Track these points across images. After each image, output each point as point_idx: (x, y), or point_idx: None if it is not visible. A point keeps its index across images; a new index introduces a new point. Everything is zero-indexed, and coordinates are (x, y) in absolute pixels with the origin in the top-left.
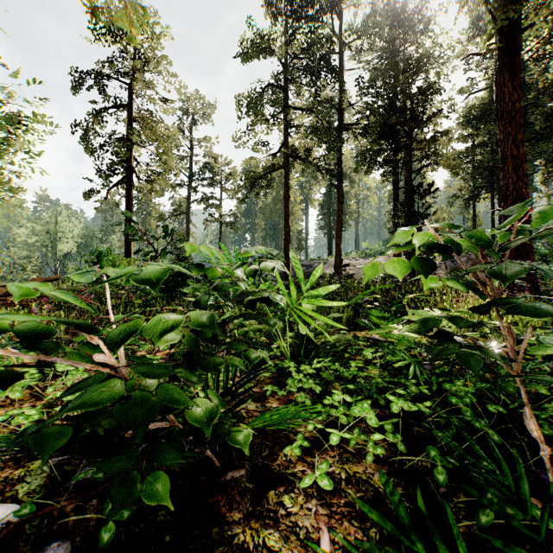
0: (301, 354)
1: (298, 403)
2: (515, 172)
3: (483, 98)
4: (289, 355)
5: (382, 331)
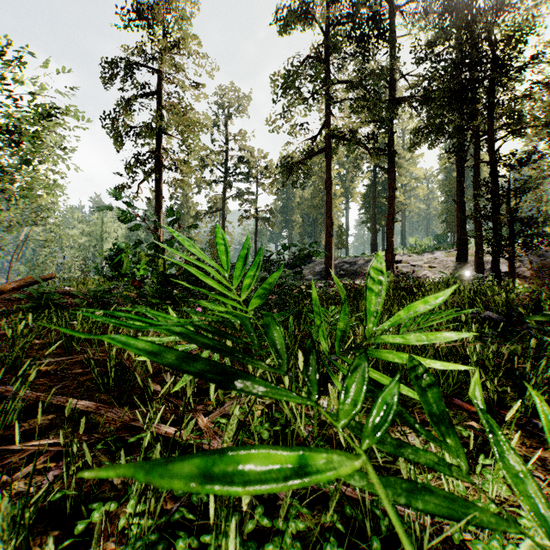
0: None
1: None
2: None
3: None
4: None
5: None
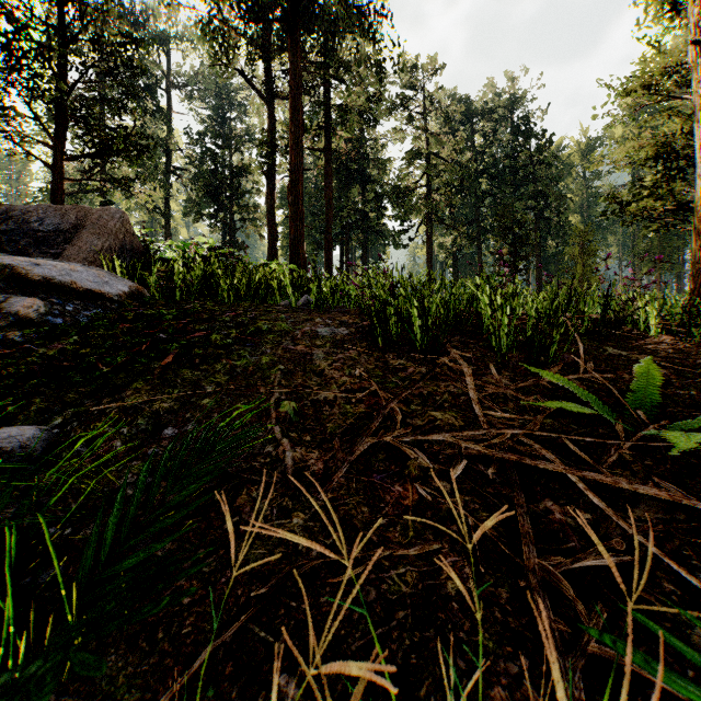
0: None
1: None
2: (272, 243)
3: None
4: None
5: None
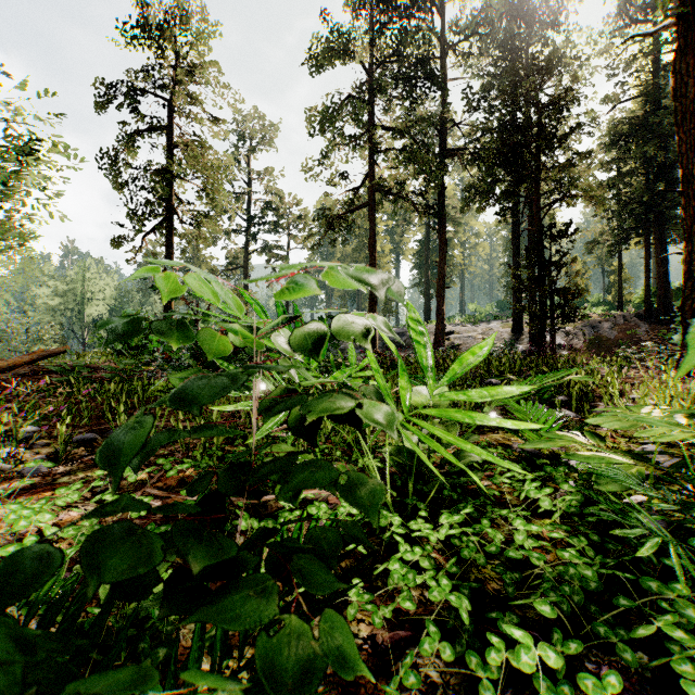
0: (410, 490)
1: (415, 622)
2: None
3: (633, 111)
4: (388, 498)
5: (549, 444)
